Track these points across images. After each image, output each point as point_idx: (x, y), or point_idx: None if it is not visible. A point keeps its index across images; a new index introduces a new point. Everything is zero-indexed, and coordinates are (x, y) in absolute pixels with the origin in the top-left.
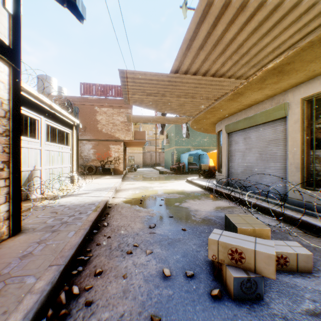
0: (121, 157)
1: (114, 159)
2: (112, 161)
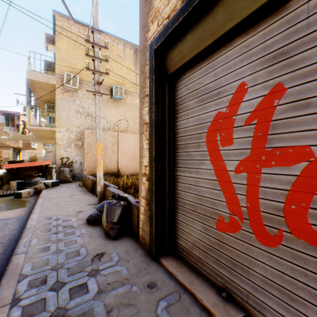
0: (11, 157)
1: (6, 159)
2: (3, 160)
